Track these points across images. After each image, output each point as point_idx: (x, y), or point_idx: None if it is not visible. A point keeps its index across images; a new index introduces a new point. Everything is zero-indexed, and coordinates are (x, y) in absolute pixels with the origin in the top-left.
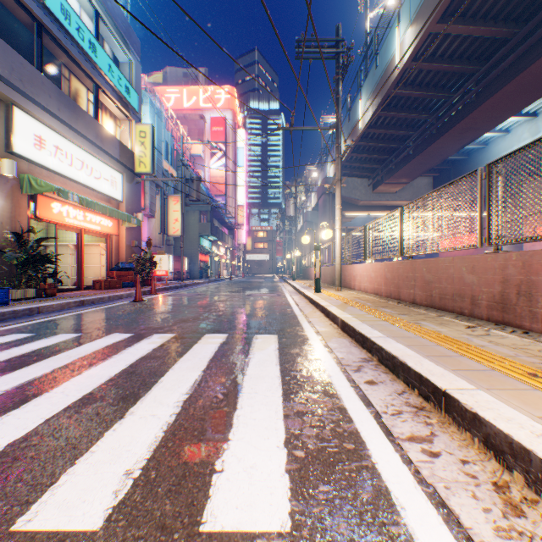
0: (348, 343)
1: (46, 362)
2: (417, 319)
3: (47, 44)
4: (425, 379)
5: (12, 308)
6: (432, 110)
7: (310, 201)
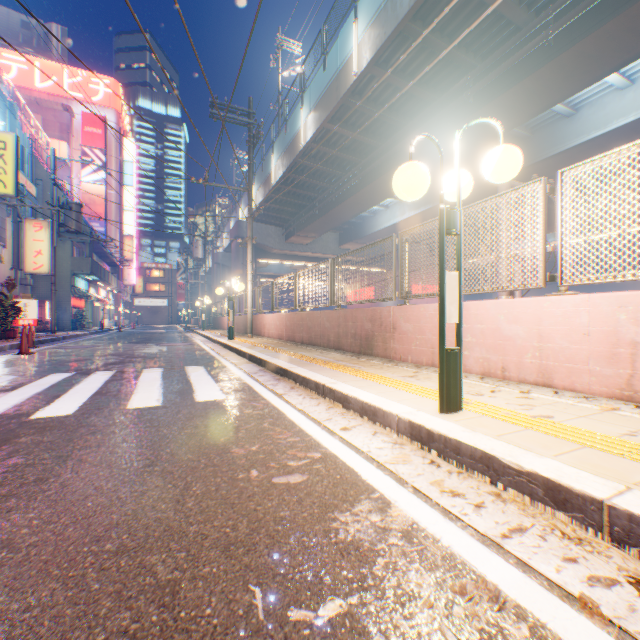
0: (253, 365)
1: (27, 387)
2: (297, 351)
3: None
4: (282, 367)
5: None
6: (332, 181)
7: (222, 241)
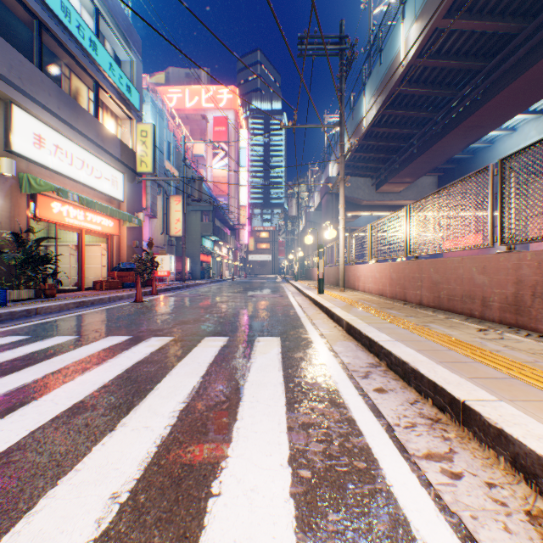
0: (354, 346)
1: (38, 366)
2: (425, 322)
3: (46, 42)
4: (440, 389)
5: (9, 309)
6: (437, 108)
7: (313, 202)
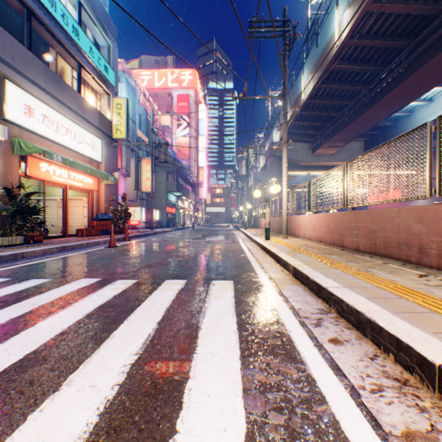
0: (302, 291)
1: (6, 310)
2: (366, 267)
3: (36, 28)
4: (406, 346)
5: None
6: (365, 82)
7: (259, 163)
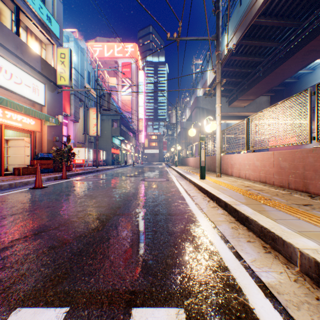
0: None
1: None
2: None
3: None
4: None
5: None
6: (281, 39)
7: (185, 115)
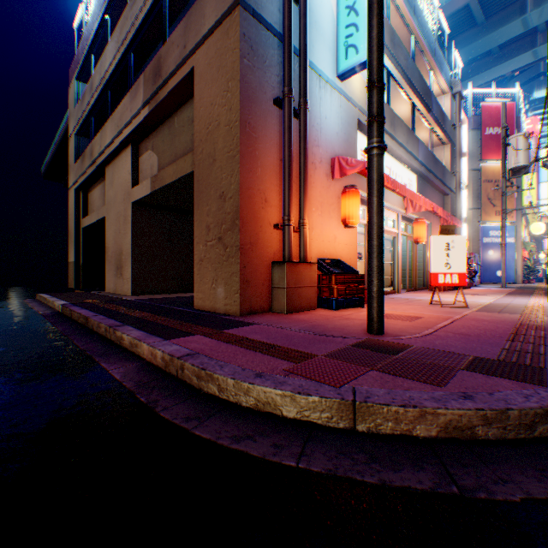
0: None
1: None
2: None
3: None
4: None
5: None
6: None
7: None
